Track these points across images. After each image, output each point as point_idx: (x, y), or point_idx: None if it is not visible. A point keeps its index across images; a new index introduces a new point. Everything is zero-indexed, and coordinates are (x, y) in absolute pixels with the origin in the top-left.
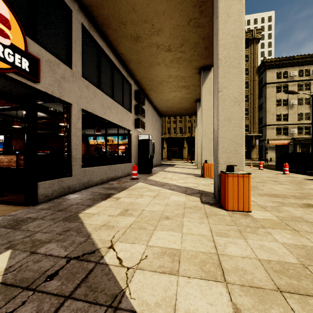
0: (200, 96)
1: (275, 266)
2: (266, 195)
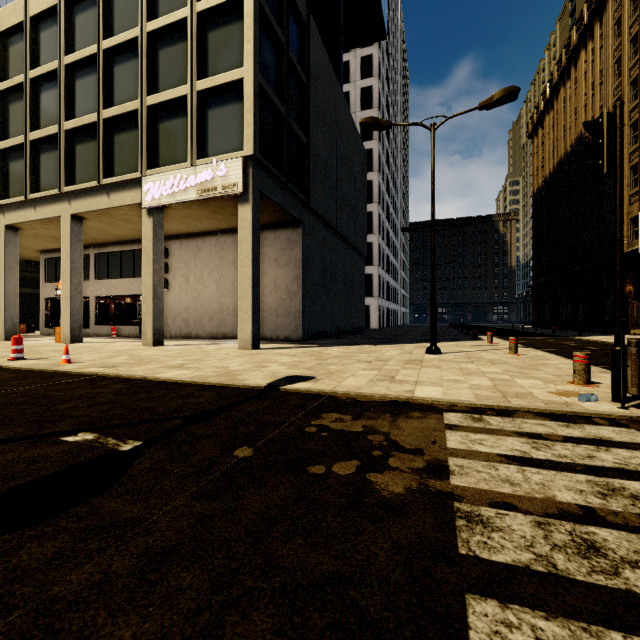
0: (137, 208)
1: None
2: None
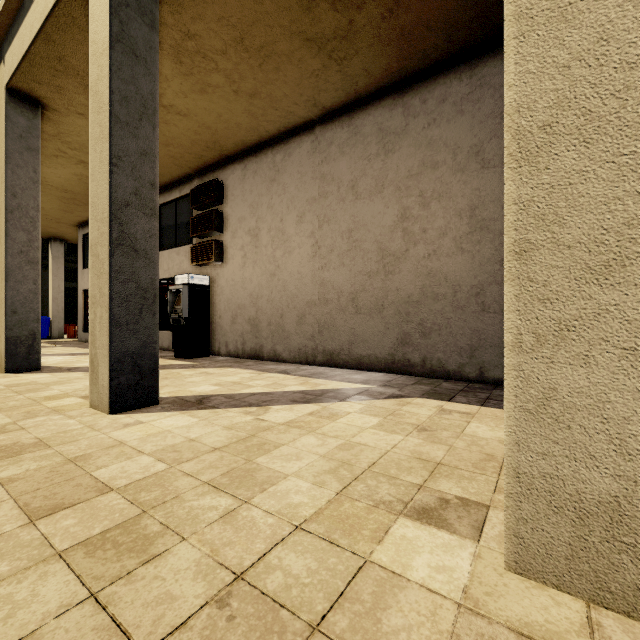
0: None
1: None
2: None
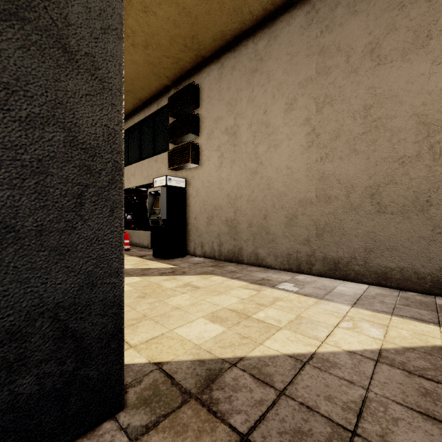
0: None
1: None
2: None
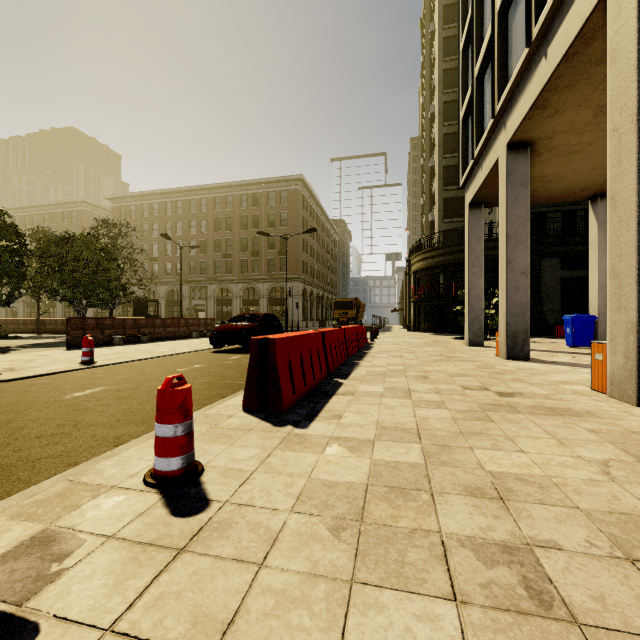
0: None
1: (563, 373)
2: (577, 412)
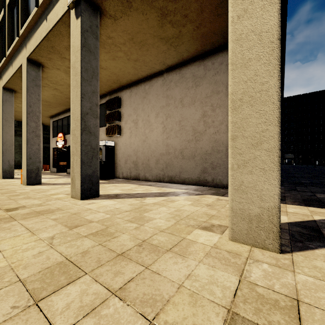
0: None
1: None
2: None
